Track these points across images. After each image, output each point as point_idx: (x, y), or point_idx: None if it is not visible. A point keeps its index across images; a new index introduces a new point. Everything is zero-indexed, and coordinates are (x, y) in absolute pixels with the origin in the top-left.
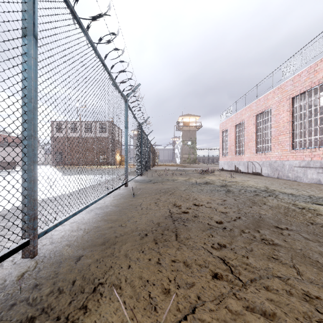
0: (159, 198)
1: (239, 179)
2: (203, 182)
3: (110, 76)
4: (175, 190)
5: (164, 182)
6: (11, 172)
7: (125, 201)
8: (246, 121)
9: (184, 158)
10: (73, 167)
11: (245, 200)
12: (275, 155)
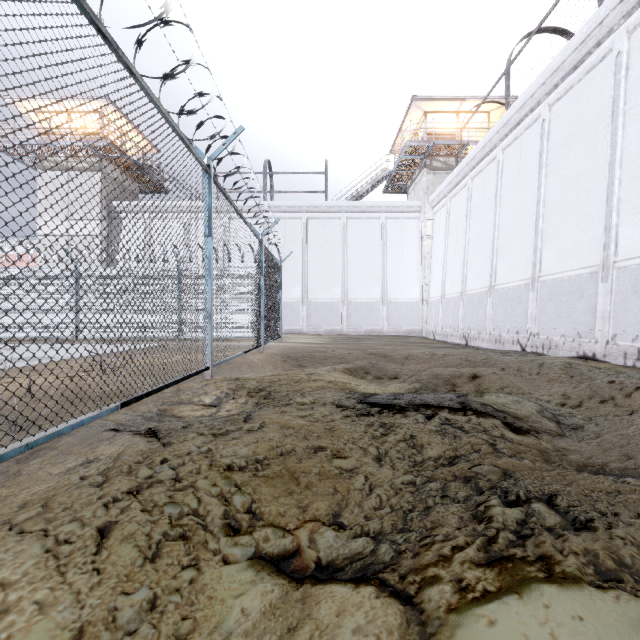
0: None
1: None
2: None
3: None
4: None
5: None
6: None
7: None
8: None
9: None
10: None
11: None
12: None
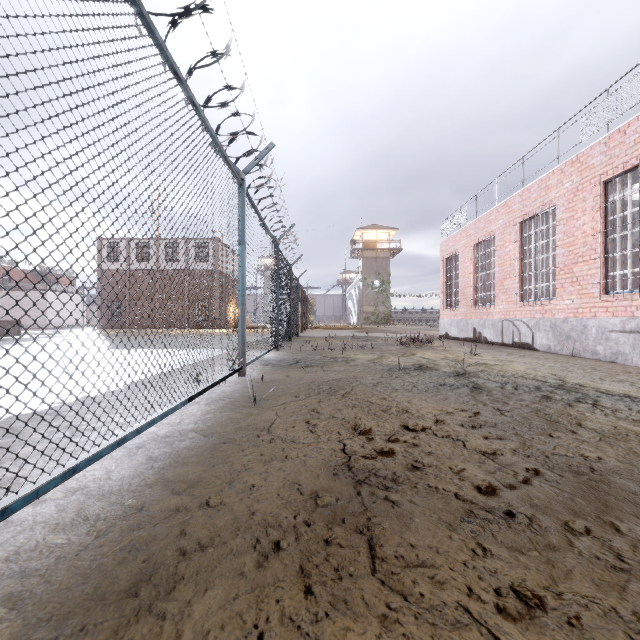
0: (316, 408)
1: (491, 359)
2: (412, 366)
3: (197, 112)
4: (354, 386)
5: (328, 365)
6: (7, 342)
7: (232, 417)
8: (498, 236)
9: (367, 313)
10: (141, 332)
11: (526, 412)
12: (564, 306)
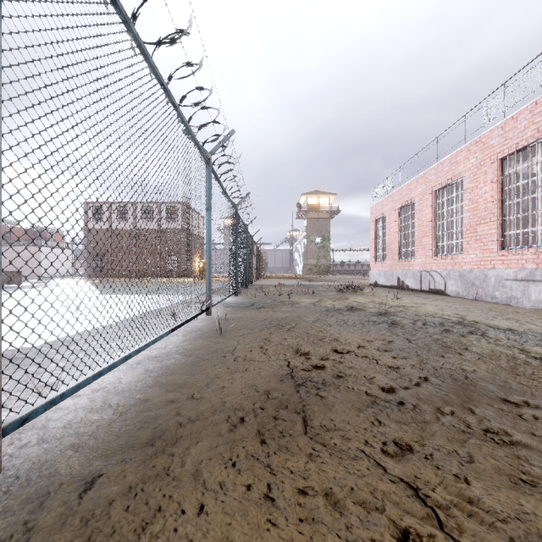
0: (267, 338)
1: (409, 302)
2: (345, 308)
3: (177, 111)
4: (297, 322)
5: (277, 307)
6: (12, 289)
7: (204, 344)
8: (417, 202)
9: (310, 265)
10: (121, 281)
11: (428, 341)
12: (470, 259)
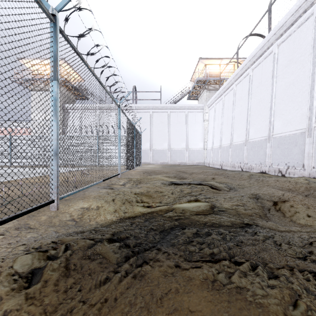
0: None
1: None
2: None
3: None
4: None
5: None
6: None
7: None
8: None
9: None
10: None
11: None
12: None
